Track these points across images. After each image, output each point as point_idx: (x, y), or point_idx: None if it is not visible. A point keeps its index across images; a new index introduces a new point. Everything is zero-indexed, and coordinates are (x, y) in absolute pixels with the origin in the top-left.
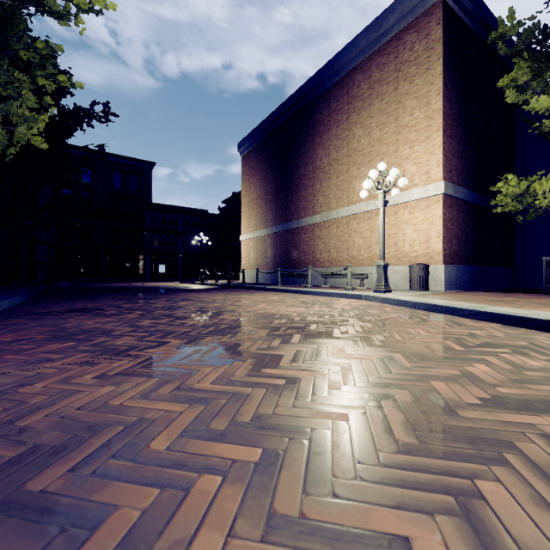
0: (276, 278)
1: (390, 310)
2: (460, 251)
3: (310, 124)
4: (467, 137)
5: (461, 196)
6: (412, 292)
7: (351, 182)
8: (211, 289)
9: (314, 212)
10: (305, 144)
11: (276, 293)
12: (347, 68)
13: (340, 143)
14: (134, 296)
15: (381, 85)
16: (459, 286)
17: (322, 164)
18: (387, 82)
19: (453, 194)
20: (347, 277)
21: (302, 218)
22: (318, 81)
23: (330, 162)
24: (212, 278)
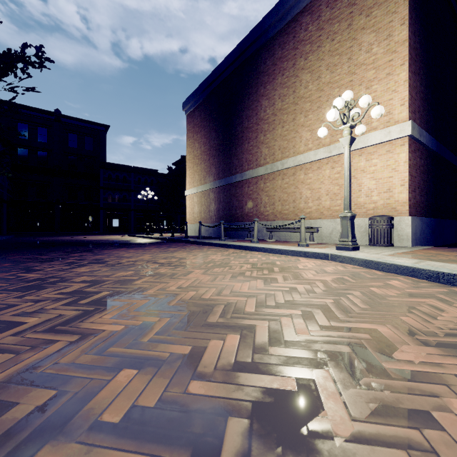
0: (219, 232)
1: (407, 287)
2: (421, 202)
3: (254, 75)
4: (427, 79)
5: (424, 141)
6: (381, 249)
7: (297, 131)
8: (150, 243)
9: (258, 165)
10: (248, 97)
11: (218, 249)
12: (293, 11)
13: (286, 91)
14: (39, 255)
15: (331, 24)
16: (423, 241)
17: (266, 115)
18: (339, 20)
19: (418, 137)
20: (301, 230)
21: (246, 171)
22: (262, 29)
23: (275, 112)
24: (162, 231)
